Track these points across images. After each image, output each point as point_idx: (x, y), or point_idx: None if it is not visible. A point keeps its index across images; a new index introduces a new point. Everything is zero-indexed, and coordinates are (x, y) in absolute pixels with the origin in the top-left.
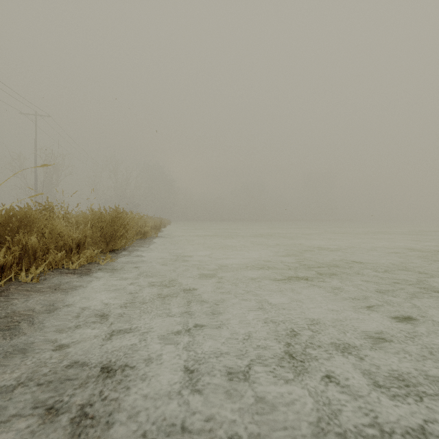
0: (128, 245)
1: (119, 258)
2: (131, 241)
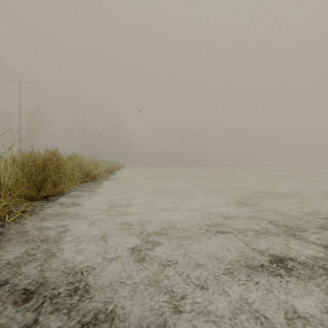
0: (71, 189)
1: (46, 208)
2: (78, 184)
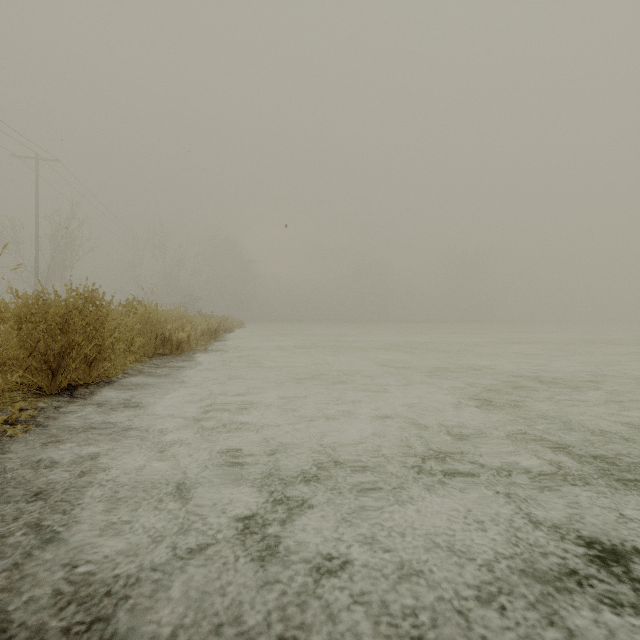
0: (127, 372)
1: (64, 413)
2: (144, 361)
